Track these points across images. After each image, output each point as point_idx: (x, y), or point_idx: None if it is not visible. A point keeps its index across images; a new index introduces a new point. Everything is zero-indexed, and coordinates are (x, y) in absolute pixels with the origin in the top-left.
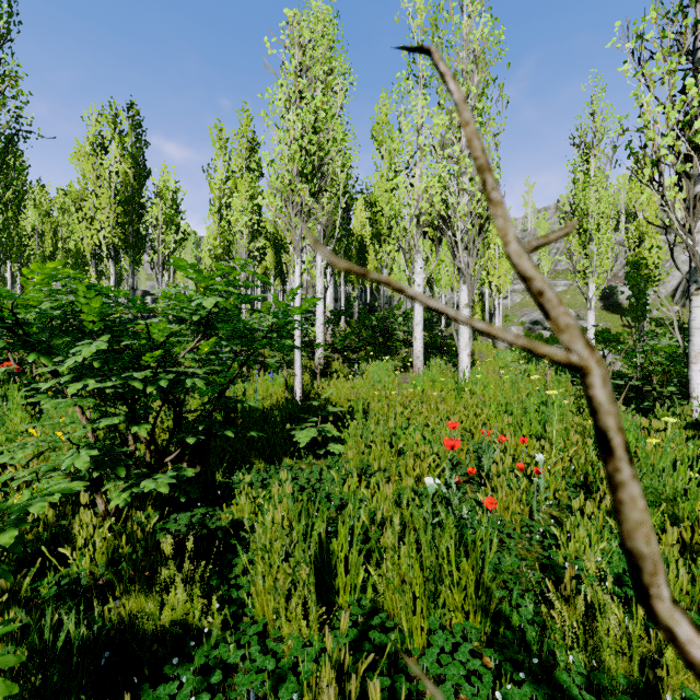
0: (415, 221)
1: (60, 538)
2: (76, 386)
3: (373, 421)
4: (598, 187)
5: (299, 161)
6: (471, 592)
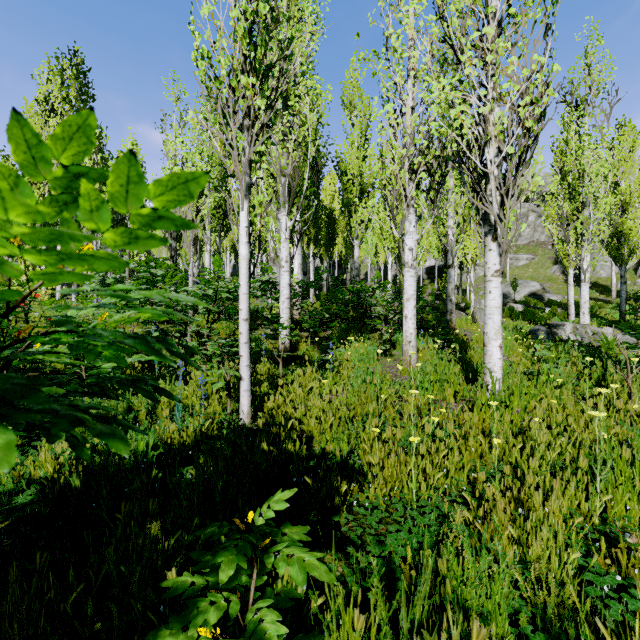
0: (407, 164)
1: None
2: None
3: (373, 492)
4: (597, 145)
5: (242, 38)
6: None
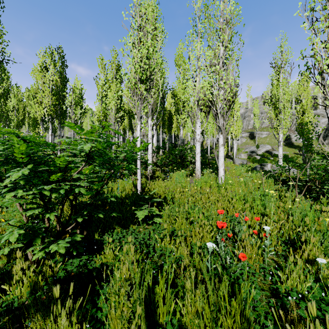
0: (196, 103)
1: (5, 277)
2: (10, 194)
3: (176, 204)
4: (284, 87)
5: (139, 73)
6: (238, 320)
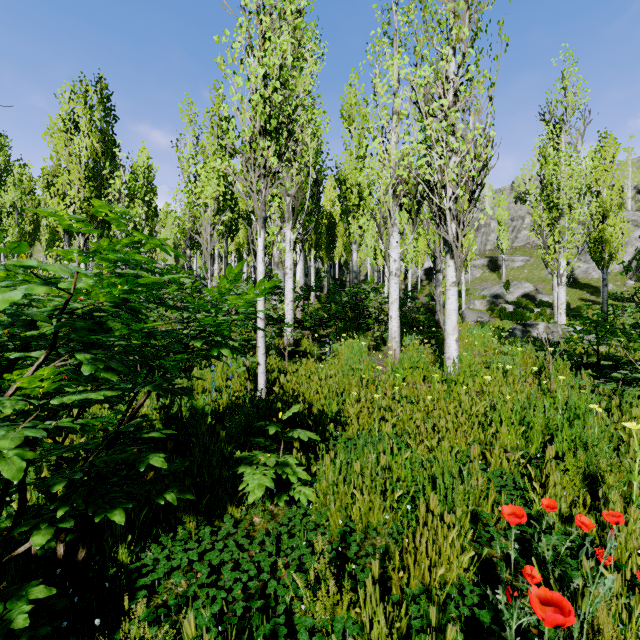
0: (391, 191)
1: None
2: None
3: (351, 431)
4: (571, 162)
5: (261, 114)
6: None
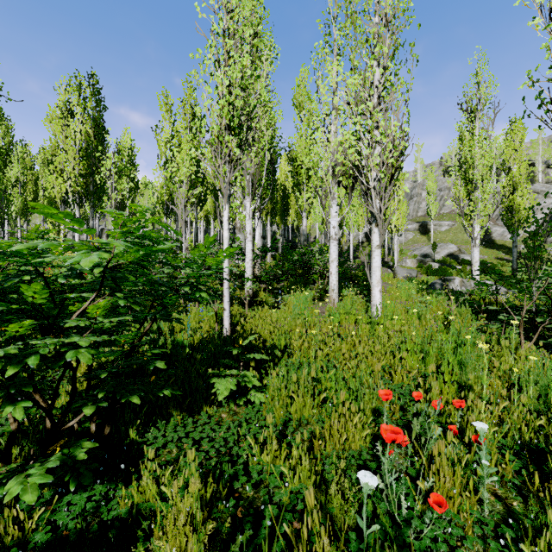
0: (330, 171)
1: None
2: None
3: (294, 358)
4: (483, 144)
5: (226, 115)
6: None
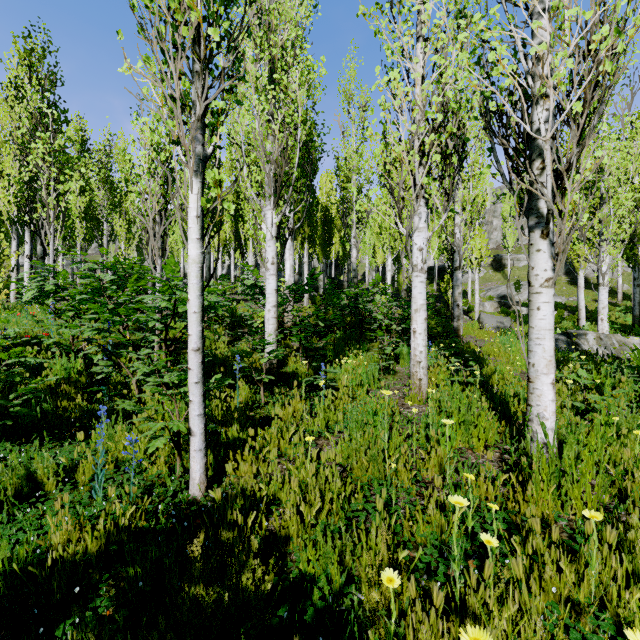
0: (417, 144)
1: None
2: None
3: None
4: (619, 135)
5: None
6: None
